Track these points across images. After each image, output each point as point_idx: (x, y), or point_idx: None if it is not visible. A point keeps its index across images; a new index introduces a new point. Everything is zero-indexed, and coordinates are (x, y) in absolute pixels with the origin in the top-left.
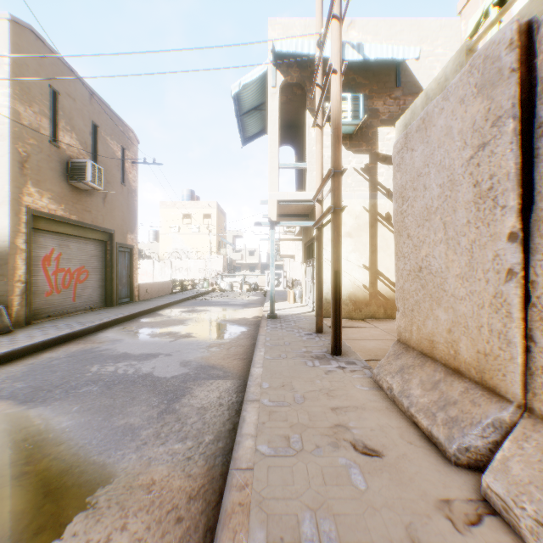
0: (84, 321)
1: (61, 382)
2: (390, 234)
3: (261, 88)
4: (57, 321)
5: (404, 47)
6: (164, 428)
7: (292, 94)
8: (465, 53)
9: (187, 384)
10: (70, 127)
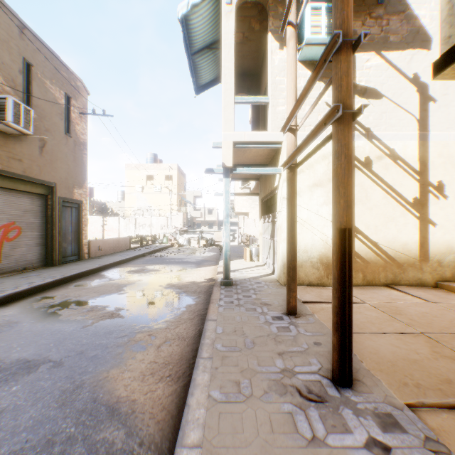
0: None
1: None
2: (370, 183)
3: (214, 17)
4: None
5: None
6: None
7: (249, 30)
8: None
9: None
10: None
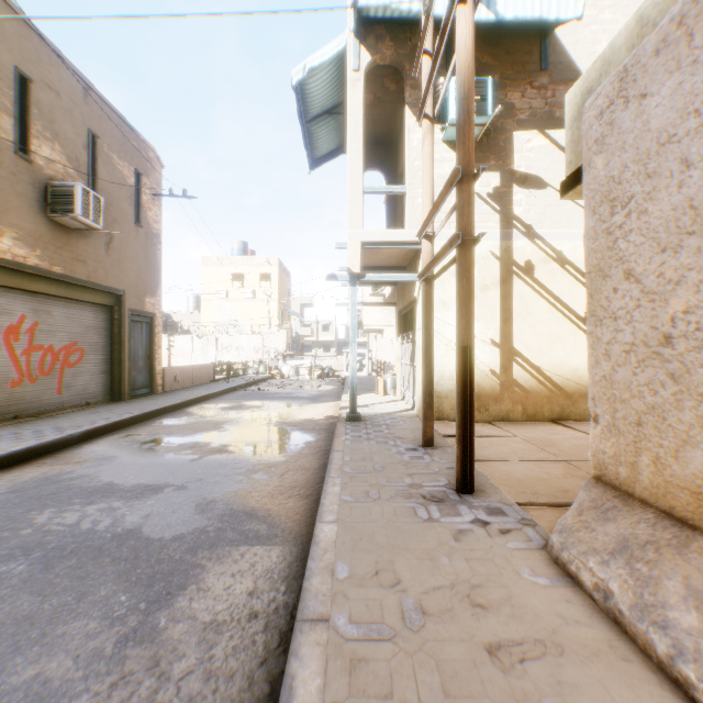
0: (66, 426)
1: None
2: (532, 293)
3: (337, 79)
4: (24, 426)
5: (558, 1)
6: (115, 692)
7: (382, 91)
8: None
9: (196, 557)
10: (51, 134)
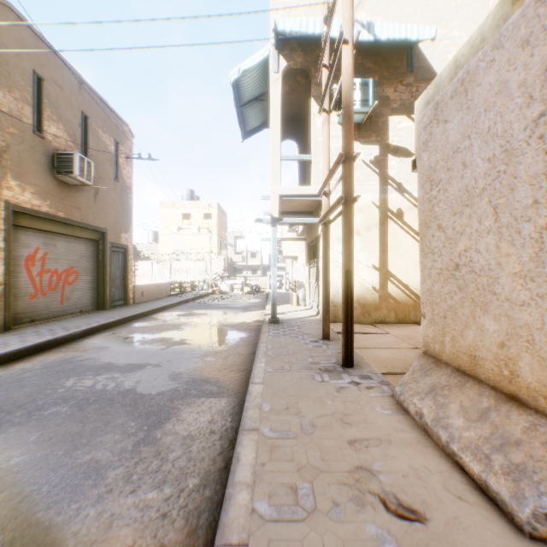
0: (70, 327)
1: (27, 400)
2: (402, 232)
3: (262, 76)
4: (40, 327)
5: (418, 27)
6: (138, 466)
7: (295, 83)
8: (510, 3)
9: (173, 403)
10: (57, 117)
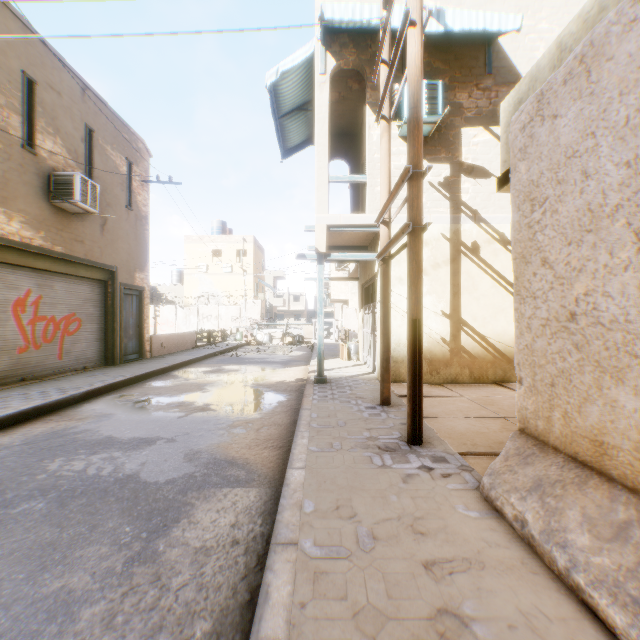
0: (67, 387)
1: None
2: (478, 270)
3: (306, 80)
4: (31, 387)
5: (500, 15)
6: (126, 599)
7: (346, 90)
8: None
9: (186, 497)
10: (54, 129)
